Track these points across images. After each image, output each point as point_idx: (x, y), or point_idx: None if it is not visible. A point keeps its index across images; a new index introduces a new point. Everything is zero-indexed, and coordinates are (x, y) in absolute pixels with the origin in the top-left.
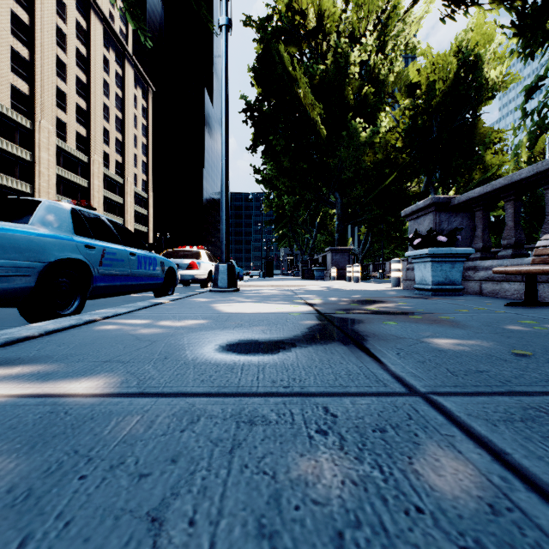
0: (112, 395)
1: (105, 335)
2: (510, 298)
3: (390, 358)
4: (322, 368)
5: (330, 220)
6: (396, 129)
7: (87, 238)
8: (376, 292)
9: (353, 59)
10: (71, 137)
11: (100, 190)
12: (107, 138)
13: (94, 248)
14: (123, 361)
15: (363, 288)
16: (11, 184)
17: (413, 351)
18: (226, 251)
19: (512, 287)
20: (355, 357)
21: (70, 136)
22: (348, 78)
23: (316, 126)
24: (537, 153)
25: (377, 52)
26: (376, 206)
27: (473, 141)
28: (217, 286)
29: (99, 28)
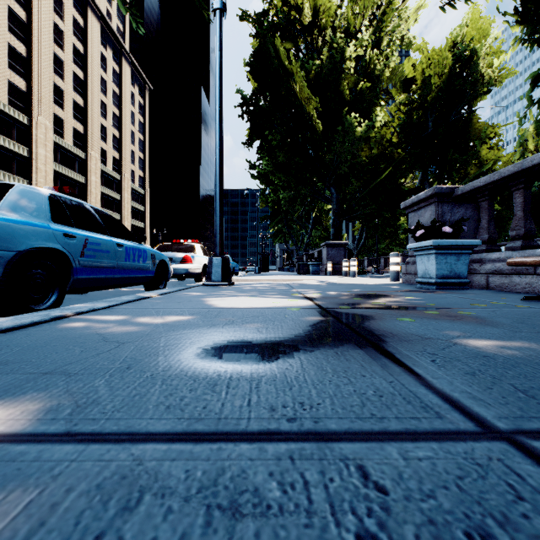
0: (18, 439)
1: (67, 335)
2: (521, 292)
3: (427, 368)
4: (339, 384)
5: (325, 215)
6: (392, 123)
7: (67, 226)
8: (376, 286)
9: (349, 54)
10: (68, 134)
11: (97, 186)
12: (104, 135)
13: (75, 237)
14: (70, 373)
15: (361, 282)
16: (8, 180)
17: (451, 357)
18: (220, 244)
19: (523, 281)
20: (379, 366)
21: (68, 133)
22: (344, 73)
23: (311, 121)
24: (530, 149)
25: (373, 48)
26: (371, 201)
27: (468, 137)
28: (211, 279)
29: (97, 26)
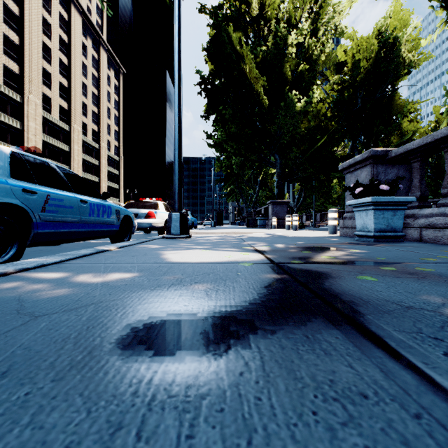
0: None
1: None
2: None
3: None
4: (333, 424)
5: (270, 178)
6: (327, 100)
7: (28, 182)
8: (318, 238)
9: (291, 41)
10: (55, 110)
11: (79, 154)
12: (85, 111)
13: (35, 193)
14: None
15: (304, 235)
16: None
17: None
18: (179, 201)
19: None
20: (377, 367)
21: (54, 109)
22: (286, 57)
23: (259, 97)
24: (442, 123)
25: (310, 36)
26: (309, 165)
27: (391, 112)
28: (170, 233)
29: (79, 19)
